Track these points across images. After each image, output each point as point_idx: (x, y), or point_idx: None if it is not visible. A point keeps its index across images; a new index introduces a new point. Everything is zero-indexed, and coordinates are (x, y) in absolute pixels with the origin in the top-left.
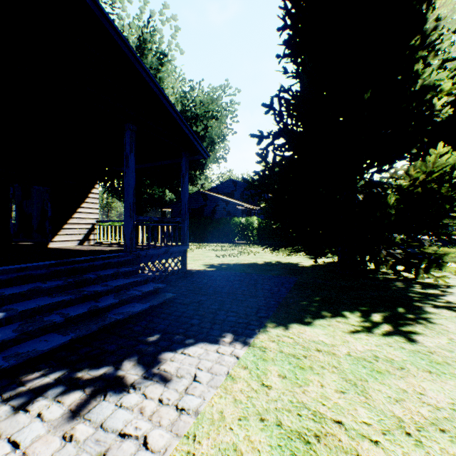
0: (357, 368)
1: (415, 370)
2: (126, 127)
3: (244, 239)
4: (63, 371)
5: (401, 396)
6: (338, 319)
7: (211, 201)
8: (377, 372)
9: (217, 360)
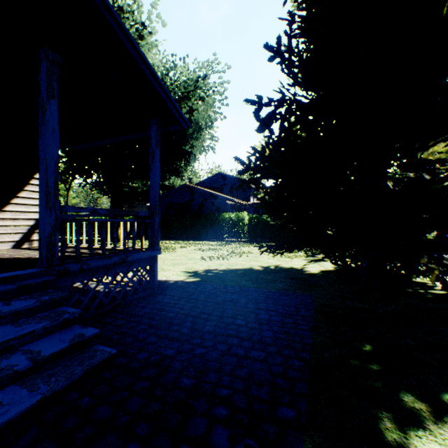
0: None
1: None
2: (41, 55)
3: (233, 236)
4: None
5: None
6: None
7: (199, 195)
8: None
9: None
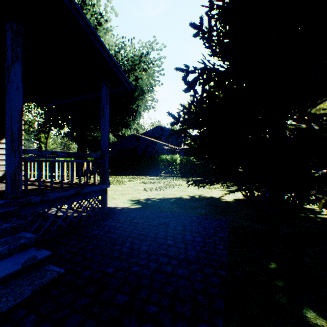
0: None
1: None
2: (7, 26)
3: (169, 172)
4: None
5: None
6: None
7: (143, 142)
8: None
9: None
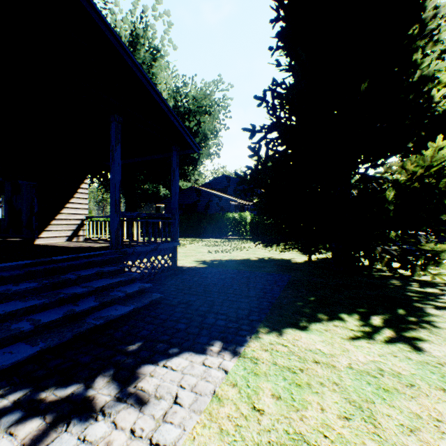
0: (361, 385)
1: (426, 387)
2: (112, 119)
3: (237, 234)
4: (25, 391)
5: (415, 424)
6: (336, 323)
7: (205, 196)
8: (384, 390)
9: (203, 375)
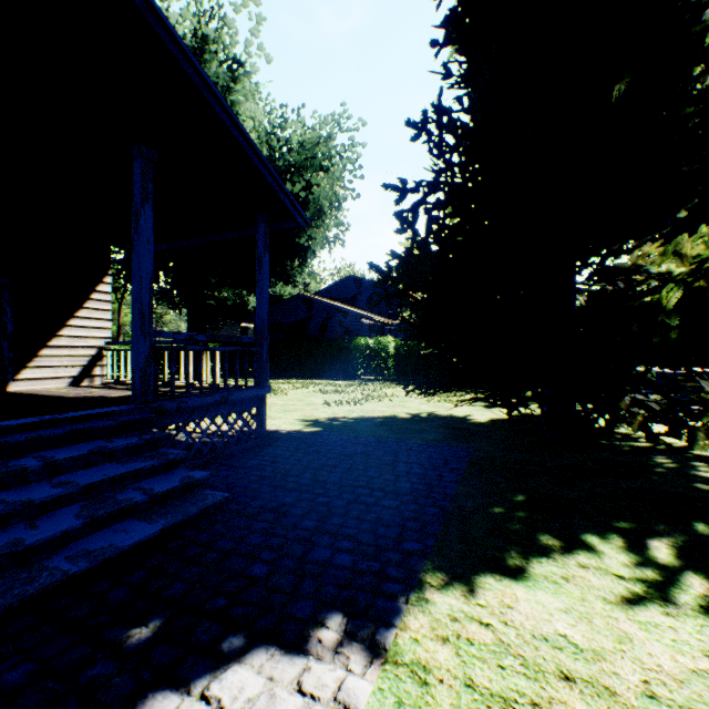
0: None
1: None
2: (134, 152)
3: (372, 372)
4: None
5: None
6: (582, 558)
7: (320, 310)
8: None
9: None
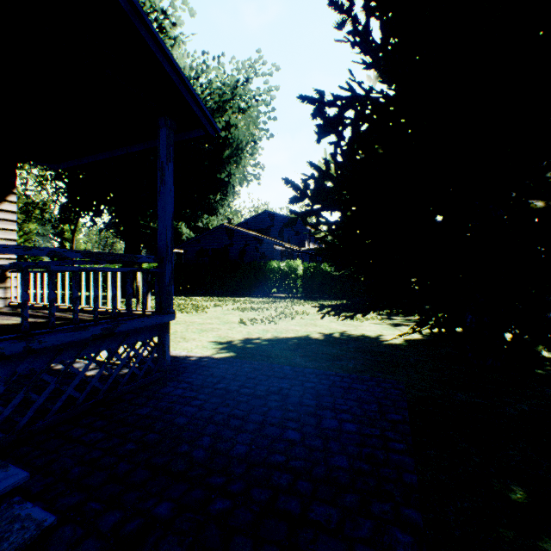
0: None
1: None
2: None
3: (284, 291)
4: None
5: None
6: None
7: (239, 238)
8: None
9: None
